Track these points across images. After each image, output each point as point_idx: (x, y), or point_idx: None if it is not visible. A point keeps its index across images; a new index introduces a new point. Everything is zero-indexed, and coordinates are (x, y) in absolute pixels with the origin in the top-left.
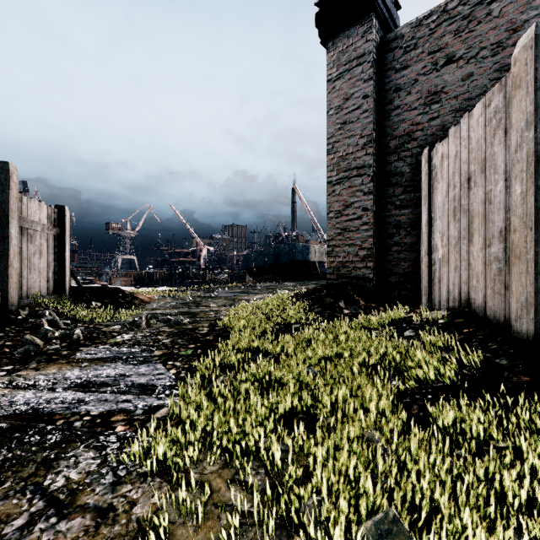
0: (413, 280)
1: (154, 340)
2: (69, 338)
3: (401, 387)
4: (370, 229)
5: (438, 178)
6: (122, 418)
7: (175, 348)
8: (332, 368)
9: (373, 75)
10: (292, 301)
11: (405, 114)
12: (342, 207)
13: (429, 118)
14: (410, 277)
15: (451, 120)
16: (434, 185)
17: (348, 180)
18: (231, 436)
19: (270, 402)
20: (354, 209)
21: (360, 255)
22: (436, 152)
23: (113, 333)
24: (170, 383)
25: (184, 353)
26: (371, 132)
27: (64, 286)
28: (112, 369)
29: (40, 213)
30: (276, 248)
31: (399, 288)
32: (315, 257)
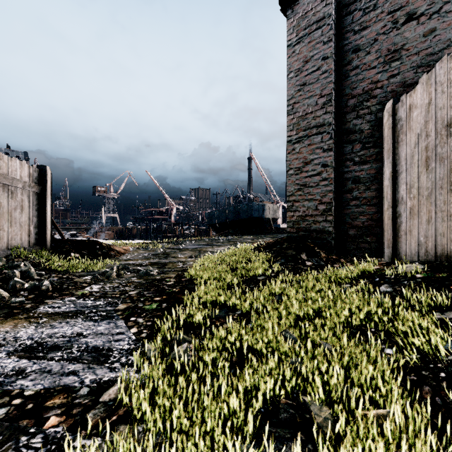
0: (372, 233)
1: (121, 292)
2: (38, 290)
3: (402, 360)
4: (330, 185)
5: (404, 130)
6: (61, 401)
7: (141, 300)
8: (311, 331)
9: (332, 37)
10: (254, 253)
11: (364, 73)
12: (302, 164)
13: (389, 76)
14: (369, 230)
15: (412, 76)
16: (400, 137)
17: (307, 138)
18: (196, 450)
19: (245, 382)
20: (314, 166)
21: (320, 209)
22: (402, 104)
23: (83, 284)
24: (128, 346)
25: (148, 307)
26: (331, 92)
27: (45, 239)
28: (70, 327)
29: (22, 171)
30: (236, 207)
31: (358, 241)
32: (270, 214)
